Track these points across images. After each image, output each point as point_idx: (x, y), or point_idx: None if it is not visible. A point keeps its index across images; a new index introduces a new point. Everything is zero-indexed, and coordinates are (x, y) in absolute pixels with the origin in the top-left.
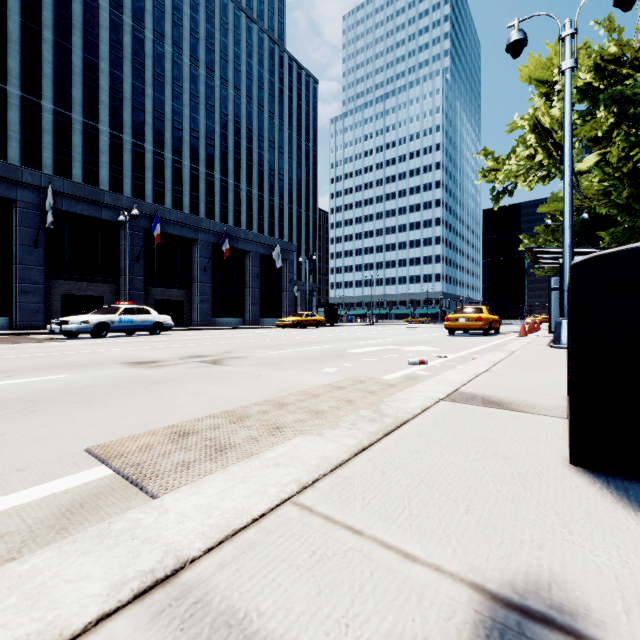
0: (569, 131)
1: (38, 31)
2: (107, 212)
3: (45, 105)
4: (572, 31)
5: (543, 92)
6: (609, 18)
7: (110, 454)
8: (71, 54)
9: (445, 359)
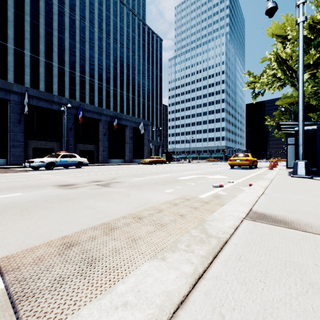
0: (302, 56)
1: (23, 16)
2: (55, 106)
3: (26, 53)
4: (303, 1)
5: (279, 41)
6: (317, 0)
7: (9, 267)
8: (39, 27)
9: (233, 183)
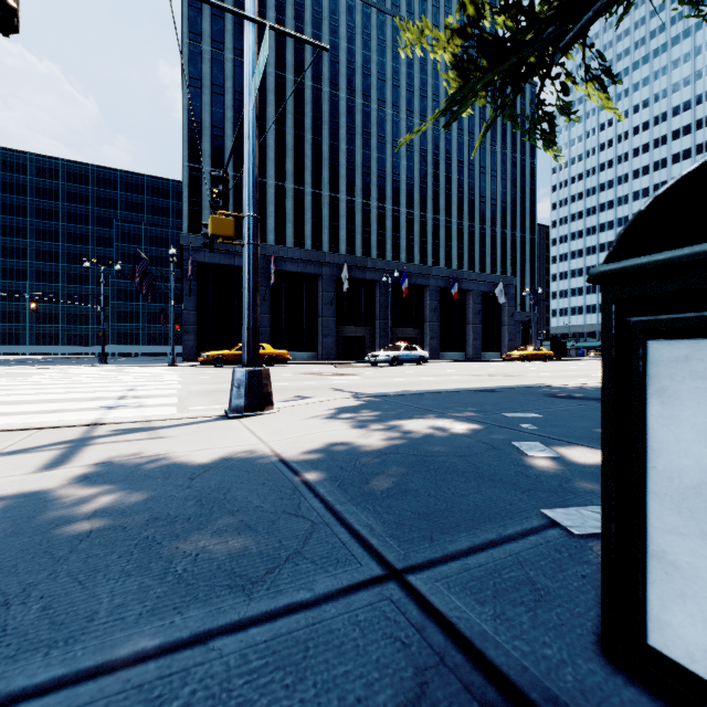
0: None
1: (303, 136)
2: (369, 274)
3: (307, 190)
4: None
5: None
6: None
7: None
8: (322, 145)
9: None
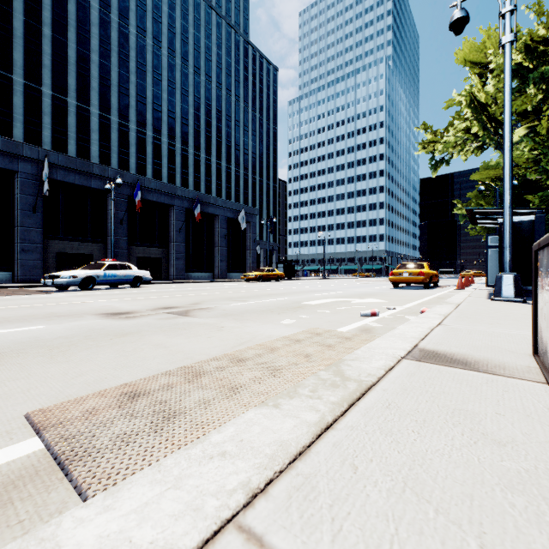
0: (509, 100)
1: (39, 28)
2: (95, 181)
3: (45, 91)
4: (512, 8)
5: (477, 73)
6: (538, 4)
7: (48, 422)
8: (67, 47)
9: (394, 311)
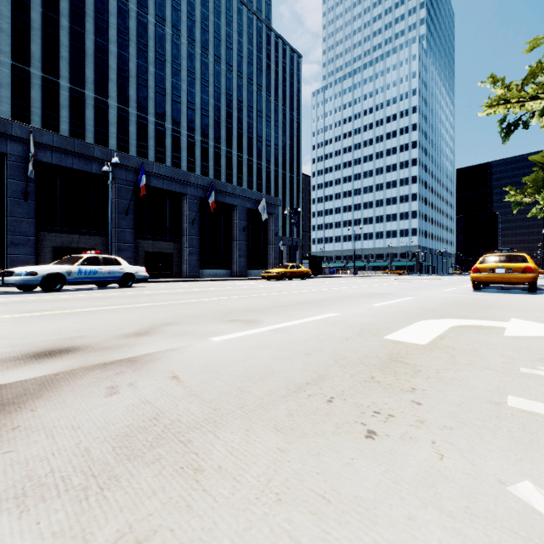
0: None
1: (56, 19)
2: (97, 166)
3: (62, 84)
4: None
5: None
6: None
7: None
8: (84, 38)
9: None
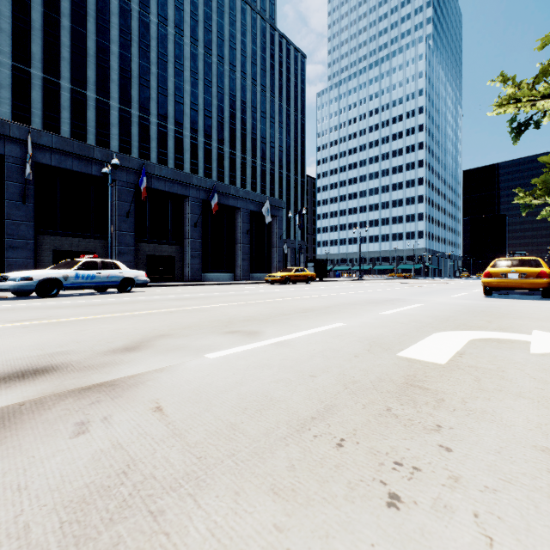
0: None
1: (57, 19)
2: (97, 168)
3: (63, 85)
4: None
5: None
6: None
7: None
8: (86, 38)
9: None
